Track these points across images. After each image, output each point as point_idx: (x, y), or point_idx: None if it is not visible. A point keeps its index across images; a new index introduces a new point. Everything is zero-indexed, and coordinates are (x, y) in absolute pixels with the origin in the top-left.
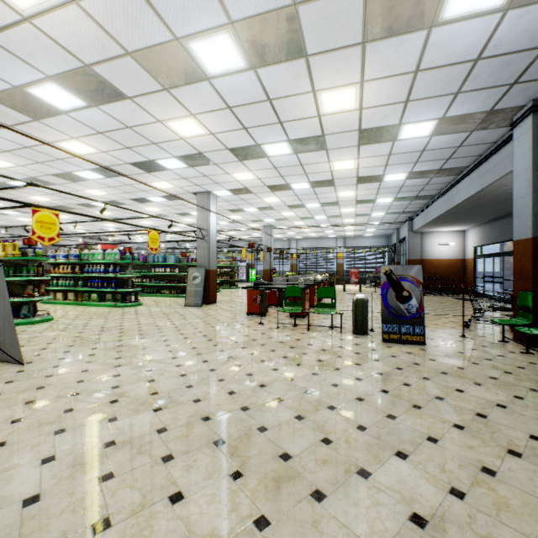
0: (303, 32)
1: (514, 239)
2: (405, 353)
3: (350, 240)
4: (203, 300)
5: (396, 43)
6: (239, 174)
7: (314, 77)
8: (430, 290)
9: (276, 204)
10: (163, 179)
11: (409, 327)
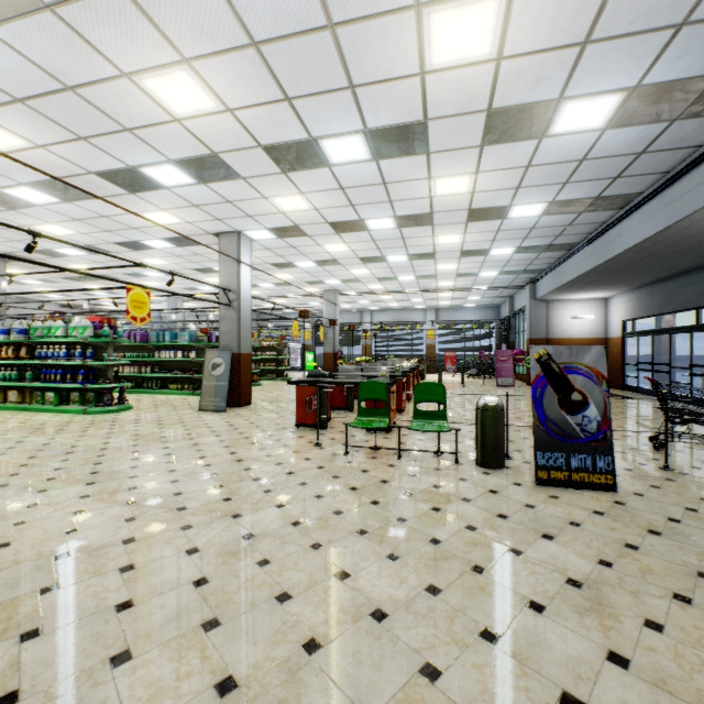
0: None
1: None
2: (592, 514)
3: (444, 313)
4: (229, 401)
5: None
6: (285, 199)
7: None
8: None
9: (342, 256)
10: (160, 206)
11: (586, 458)
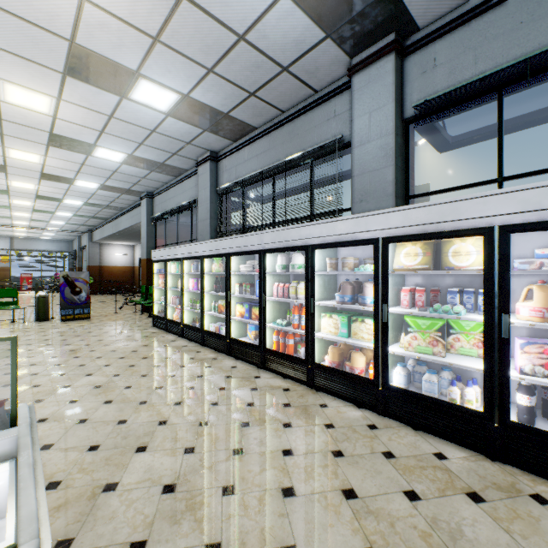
0: (4, 127)
1: (142, 259)
2: (77, 323)
3: (20, 241)
4: None
5: (70, 152)
6: None
7: (6, 142)
8: (108, 291)
9: None
10: None
11: (81, 310)
